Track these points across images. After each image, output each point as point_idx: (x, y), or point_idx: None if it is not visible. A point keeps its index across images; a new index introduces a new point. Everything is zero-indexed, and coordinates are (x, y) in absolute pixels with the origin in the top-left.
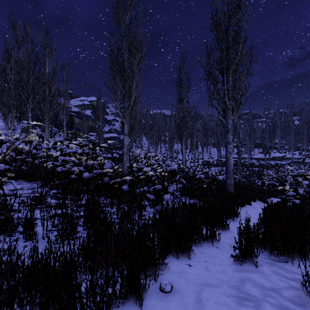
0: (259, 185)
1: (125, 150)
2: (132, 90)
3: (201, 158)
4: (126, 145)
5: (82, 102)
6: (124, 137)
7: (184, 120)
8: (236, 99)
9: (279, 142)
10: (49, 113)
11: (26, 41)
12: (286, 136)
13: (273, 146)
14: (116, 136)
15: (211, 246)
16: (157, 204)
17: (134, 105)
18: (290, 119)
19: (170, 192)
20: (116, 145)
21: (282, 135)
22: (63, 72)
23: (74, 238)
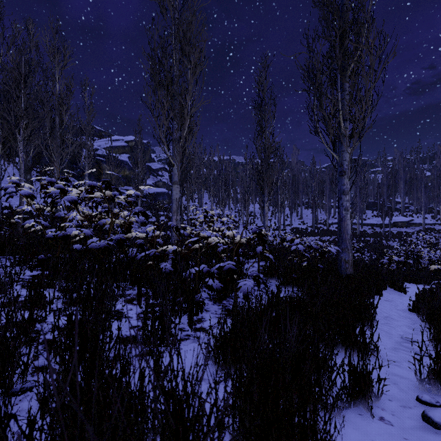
0: (383, 263)
1: (174, 207)
2: (185, 112)
3: (289, 223)
4: (176, 199)
5: (116, 143)
6: (172, 186)
7: (267, 161)
8: (354, 121)
9: (402, 201)
10: (60, 153)
11: (29, 49)
12: (412, 192)
13: (394, 206)
14: (164, 191)
15: (366, 413)
16: (225, 296)
17: (189, 137)
18: (418, 167)
19: (252, 274)
20: (165, 205)
21: (407, 190)
22: (84, 94)
23: (22, 389)
